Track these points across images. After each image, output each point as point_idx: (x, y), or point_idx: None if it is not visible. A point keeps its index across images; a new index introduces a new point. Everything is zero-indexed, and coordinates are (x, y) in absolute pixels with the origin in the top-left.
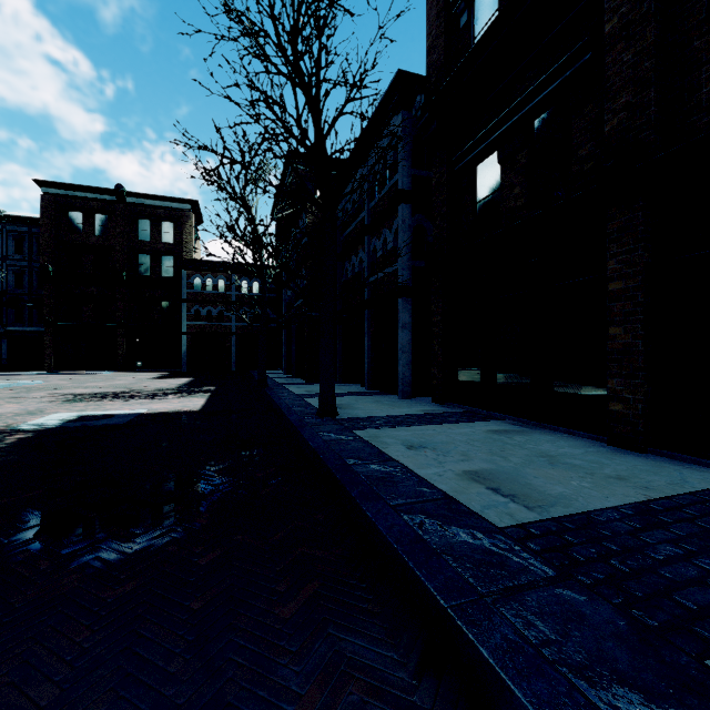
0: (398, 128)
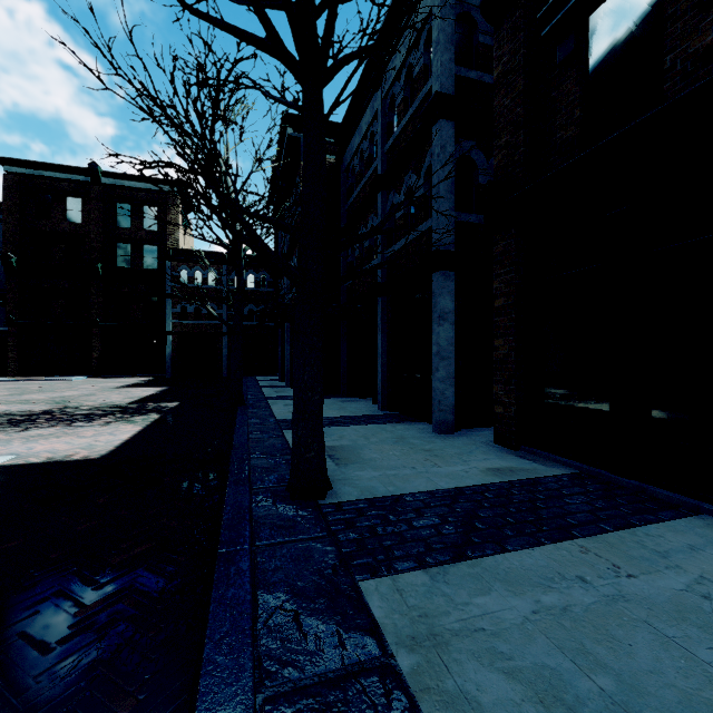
0: (433, 1)
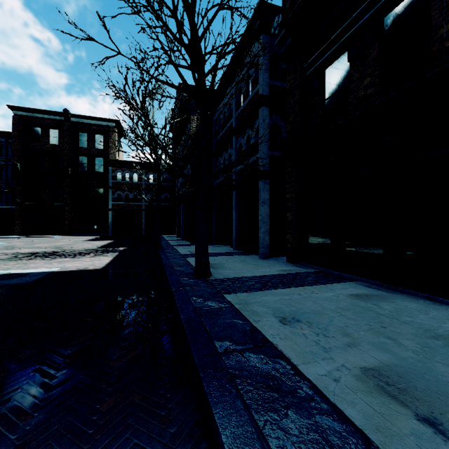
0: (259, 48)
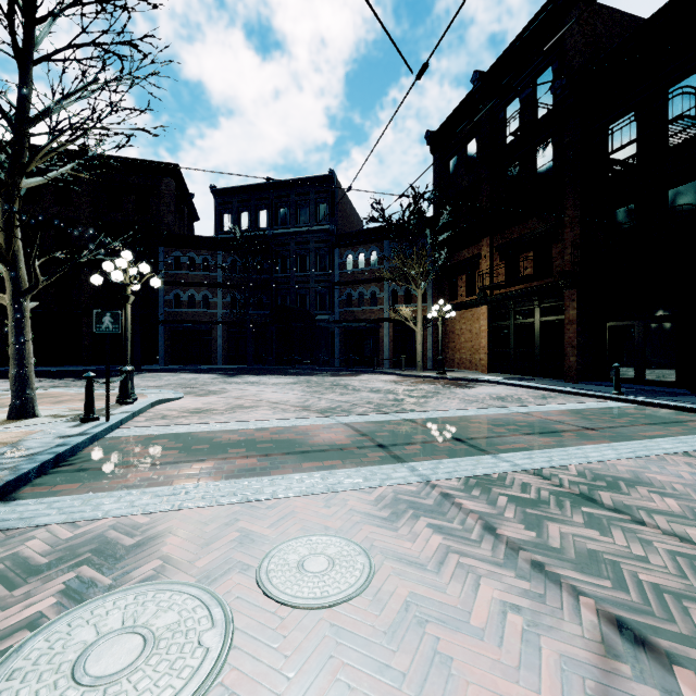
0: None
